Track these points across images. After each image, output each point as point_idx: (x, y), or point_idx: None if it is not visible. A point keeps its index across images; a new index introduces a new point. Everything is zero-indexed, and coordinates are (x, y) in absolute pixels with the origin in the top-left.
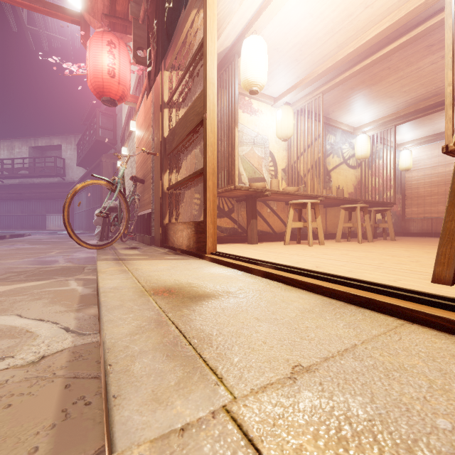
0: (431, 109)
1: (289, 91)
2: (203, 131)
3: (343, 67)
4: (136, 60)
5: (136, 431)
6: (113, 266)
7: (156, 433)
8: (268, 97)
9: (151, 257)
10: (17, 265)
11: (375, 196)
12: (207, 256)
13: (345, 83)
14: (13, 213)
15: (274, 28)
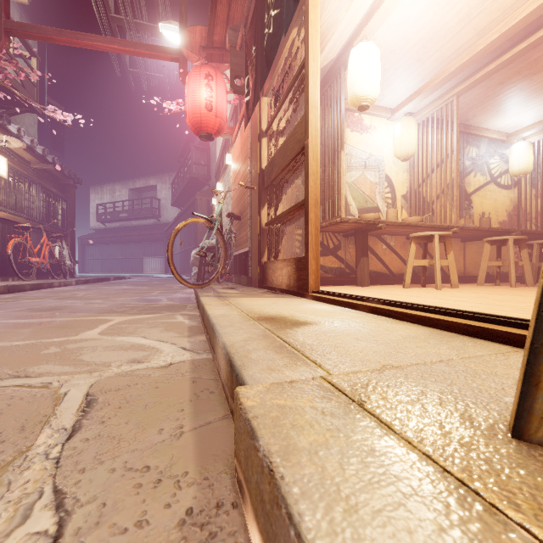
0: None
1: (411, 98)
2: (305, 160)
3: (485, 59)
4: (233, 90)
5: (259, 379)
6: (216, 300)
7: (272, 381)
8: (383, 109)
9: (250, 295)
10: (128, 302)
11: (542, 225)
12: (309, 294)
13: (491, 78)
14: (114, 256)
15: (389, 28)
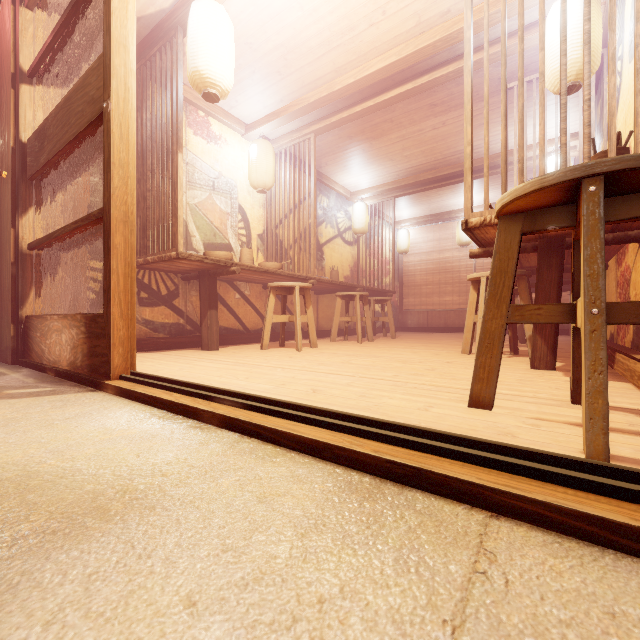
0: (429, 184)
1: (269, 119)
2: (103, 136)
3: (340, 104)
4: None
5: None
6: None
7: None
8: (236, 121)
9: None
10: None
11: (374, 282)
12: (111, 384)
13: (343, 128)
14: None
15: (246, 6)
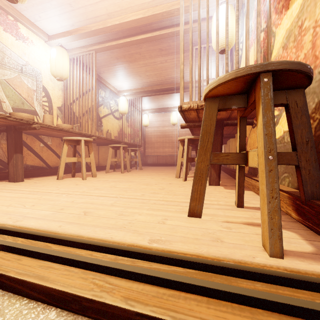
0: (158, 92)
1: (64, 34)
2: None
3: (111, 36)
4: None
5: None
6: None
7: None
8: (41, 31)
9: None
10: None
11: (131, 140)
12: None
13: (113, 52)
14: None
15: None
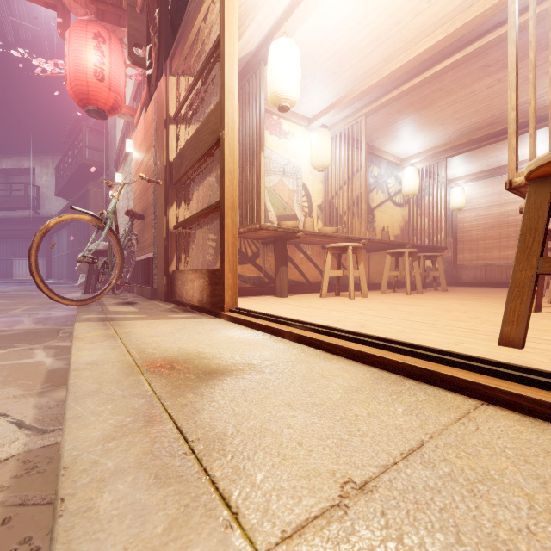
0: (485, 141)
1: (326, 111)
2: (220, 154)
3: (389, 86)
4: (132, 59)
5: None
6: (96, 329)
7: None
8: (301, 117)
9: (150, 316)
10: None
11: (425, 239)
12: (225, 314)
13: (392, 105)
14: None
15: (309, 32)
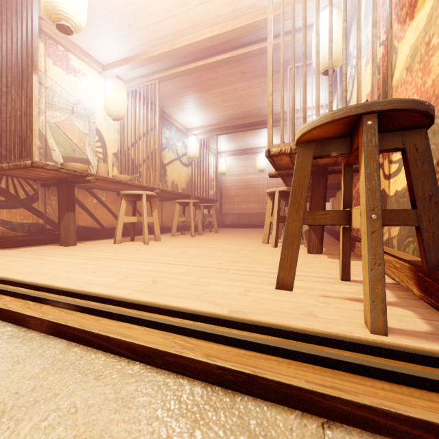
0: (240, 128)
1: (122, 62)
2: None
3: (178, 60)
4: None
5: None
6: None
7: None
8: (94, 60)
9: None
10: None
11: (203, 193)
12: None
13: (180, 79)
14: None
15: None
